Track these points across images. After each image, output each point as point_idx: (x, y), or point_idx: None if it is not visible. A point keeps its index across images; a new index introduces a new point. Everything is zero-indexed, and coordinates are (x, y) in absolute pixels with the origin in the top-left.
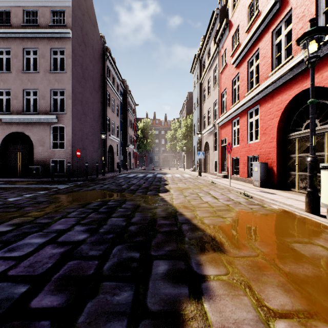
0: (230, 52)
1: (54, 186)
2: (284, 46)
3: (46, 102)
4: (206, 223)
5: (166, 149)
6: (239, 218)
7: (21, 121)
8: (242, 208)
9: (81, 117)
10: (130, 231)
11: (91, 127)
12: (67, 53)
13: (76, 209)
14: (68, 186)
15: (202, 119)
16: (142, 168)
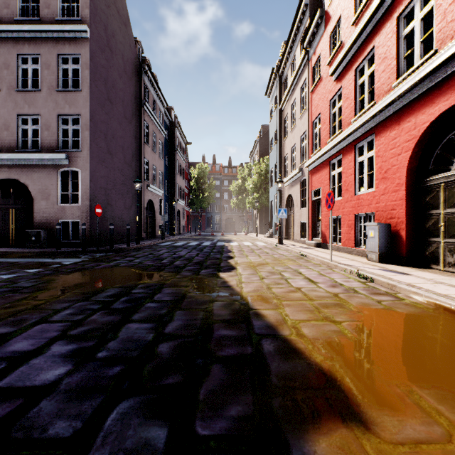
0: (327, 59)
1: (58, 260)
2: (420, 37)
3: (51, 135)
4: (306, 336)
5: (231, 206)
6: (364, 322)
7: (14, 162)
8: (362, 301)
9: (105, 158)
10: (159, 358)
11: (121, 173)
12: (83, 61)
13: (72, 304)
14: (79, 260)
15: (282, 161)
16: (197, 234)
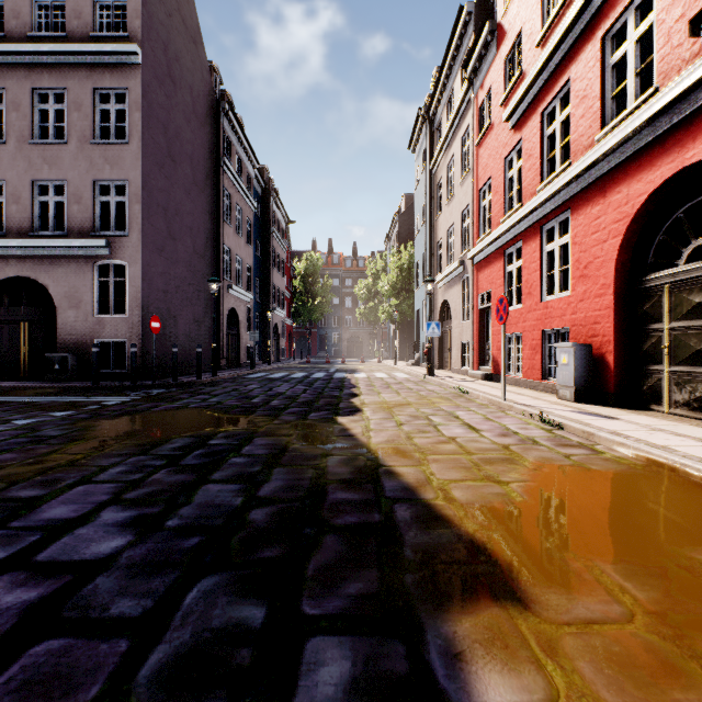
0: (501, 95)
1: (95, 399)
2: (634, 68)
3: (84, 210)
4: (458, 500)
5: (356, 318)
6: (542, 483)
7: (27, 252)
8: (543, 455)
9: (165, 245)
10: (251, 527)
11: (189, 268)
12: (131, 99)
13: (123, 459)
14: (127, 399)
15: (434, 250)
16: (304, 360)
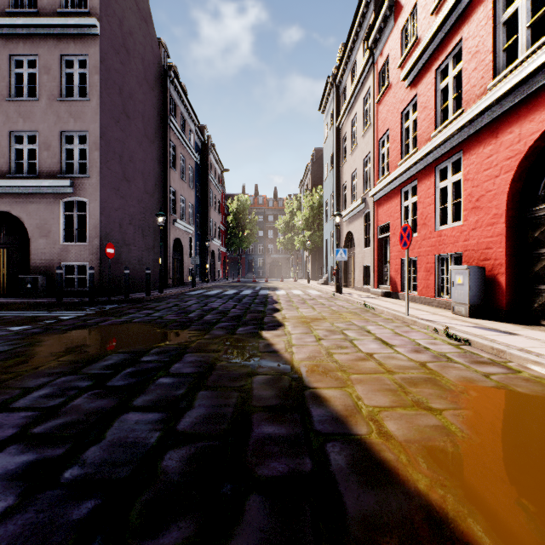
0: (398, 60)
1: (55, 314)
2: (526, 21)
3: (52, 156)
4: (394, 437)
5: (277, 247)
6: (476, 411)
7: (5, 190)
8: (462, 374)
9: (120, 185)
10: (161, 481)
11: (141, 205)
12: (91, 64)
13: (52, 379)
14: (82, 314)
15: (340, 191)
16: (235, 280)
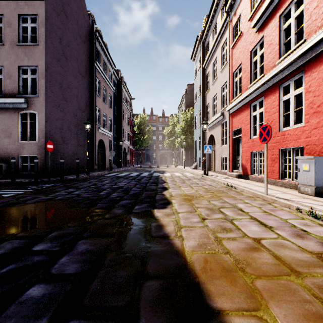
0: (248, 15)
1: (2, 192)
2: None
3: (13, 83)
4: None
5: (164, 146)
6: None
7: None
8: None
9: (60, 103)
10: None
11: (76, 117)
12: (39, 20)
13: None
14: (22, 192)
15: (205, 109)
16: (139, 166)
